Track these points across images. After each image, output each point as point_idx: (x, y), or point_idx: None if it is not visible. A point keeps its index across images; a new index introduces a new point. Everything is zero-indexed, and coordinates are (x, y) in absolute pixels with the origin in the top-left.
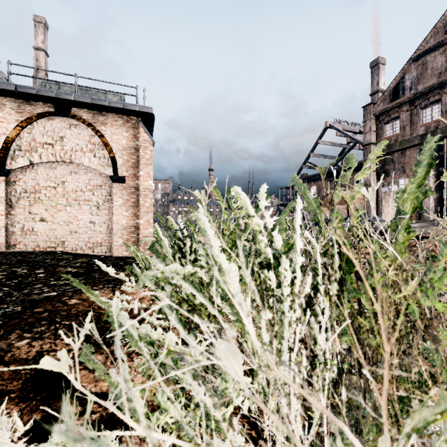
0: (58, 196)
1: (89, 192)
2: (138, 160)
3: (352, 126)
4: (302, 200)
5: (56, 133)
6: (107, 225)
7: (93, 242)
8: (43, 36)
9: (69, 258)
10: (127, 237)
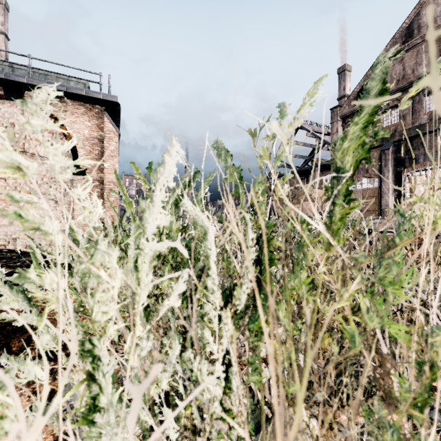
0: (8, 189)
1: (46, 185)
2: (102, 152)
3: (321, 128)
4: None
5: (7, 118)
6: None
7: None
8: (3, 18)
9: (12, 257)
10: None
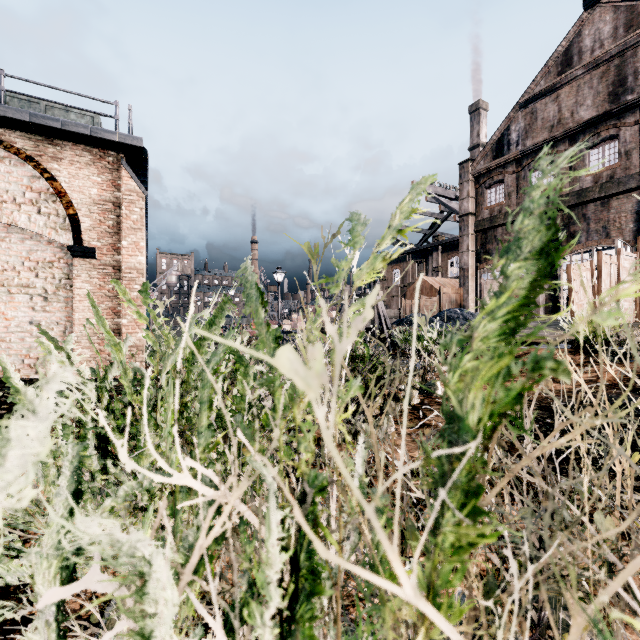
0: None
1: (29, 272)
2: (119, 223)
3: (446, 190)
4: (381, 289)
5: None
6: (62, 328)
7: (37, 355)
8: None
9: None
10: (99, 346)
